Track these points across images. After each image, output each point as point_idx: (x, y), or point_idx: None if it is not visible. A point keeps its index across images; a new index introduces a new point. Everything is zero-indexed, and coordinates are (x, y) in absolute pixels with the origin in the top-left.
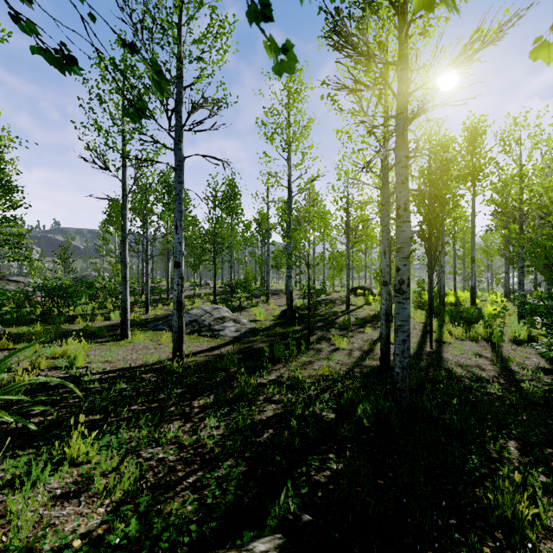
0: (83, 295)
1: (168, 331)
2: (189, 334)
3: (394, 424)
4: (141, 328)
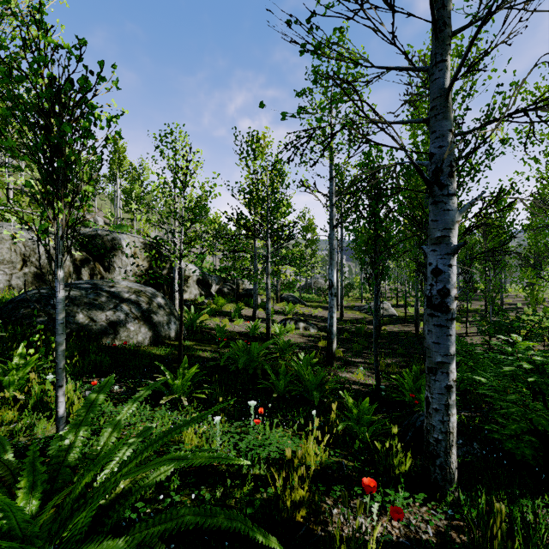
0: None
1: (356, 311)
2: (363, 313)
3: (361, 332)
4: (349, 309)
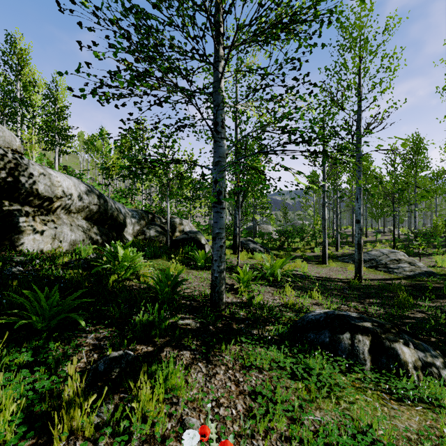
0: (298, 236)
1: (352, 263)
2: (368, 268)
3: None
4: (333, 260)
